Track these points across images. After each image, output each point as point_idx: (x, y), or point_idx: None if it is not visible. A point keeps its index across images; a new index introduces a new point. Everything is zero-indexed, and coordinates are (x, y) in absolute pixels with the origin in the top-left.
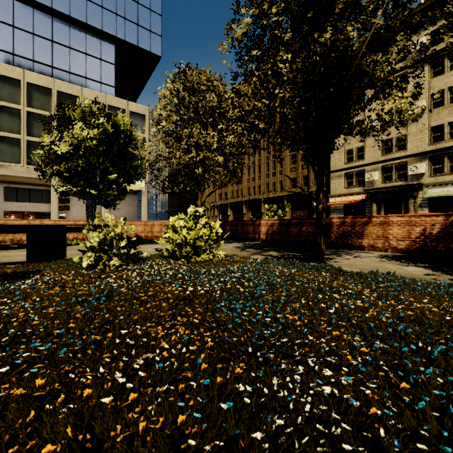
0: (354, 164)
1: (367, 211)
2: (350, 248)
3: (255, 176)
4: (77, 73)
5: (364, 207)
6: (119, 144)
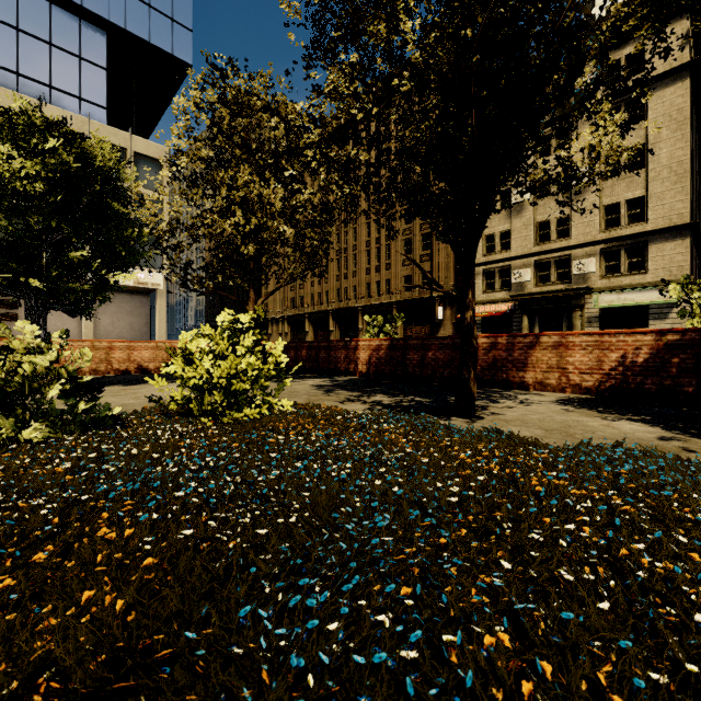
0: (497, 257)
1: (515, 328)
2: (504, 386)
3: (348, 271)
4: (33, 77)
5: (510, 321)
6: (94, 193)
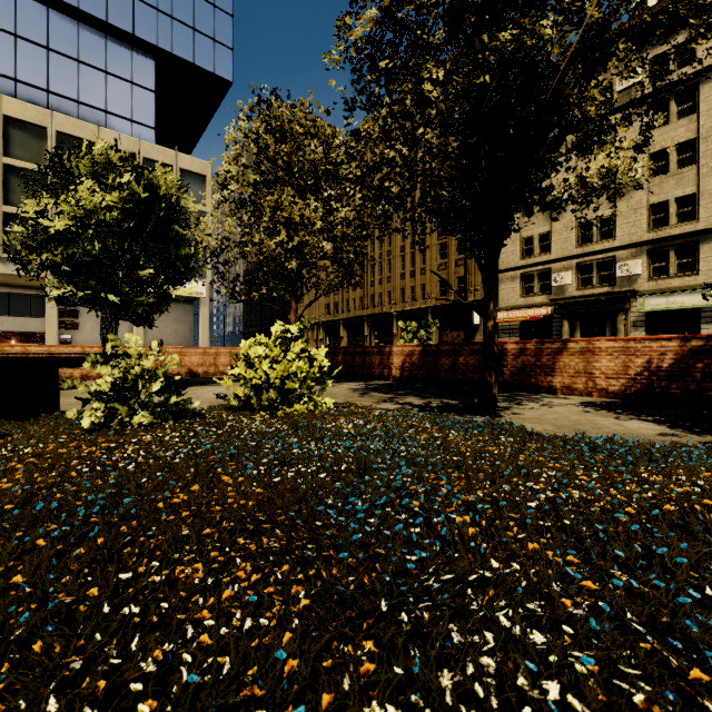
0: (536, 260)
1: (555, 333)
2: (533, 390)
3: (382, 277)
4: (91, 104)
5: (550, 326)
6: (159, 218)
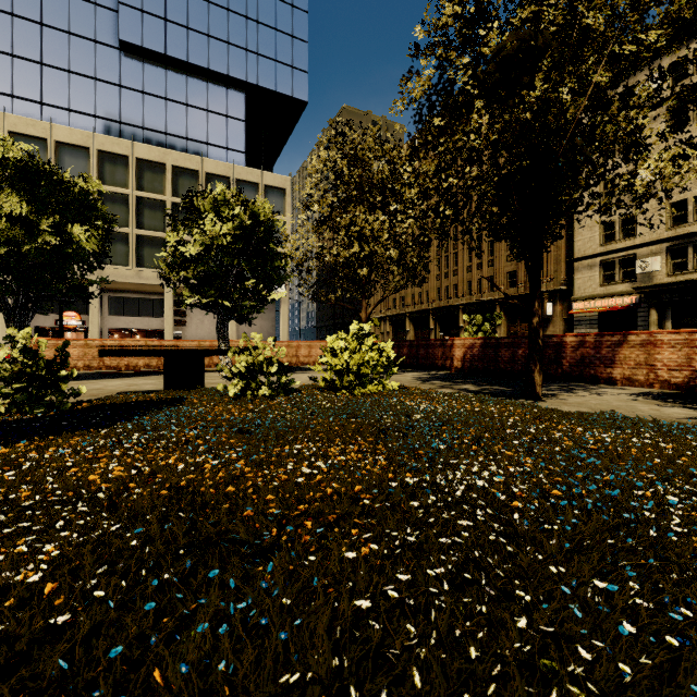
0: (618, 246)
1: (641, 324)
2: (592, 381)
3: (448, 270)
4: (196, 139)
5: (634, 316)
6: (258, 239)
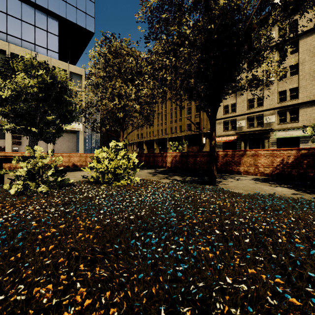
0: (230, 115)
1: (238, 147)
2: (230, 173)
3: (162, 122)
4: (27, 40)
5: (235, 144)
6: (57, 92)
